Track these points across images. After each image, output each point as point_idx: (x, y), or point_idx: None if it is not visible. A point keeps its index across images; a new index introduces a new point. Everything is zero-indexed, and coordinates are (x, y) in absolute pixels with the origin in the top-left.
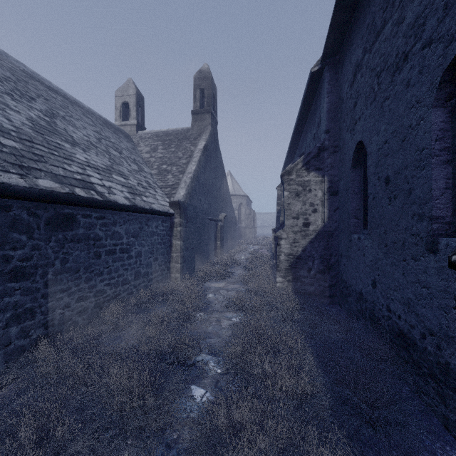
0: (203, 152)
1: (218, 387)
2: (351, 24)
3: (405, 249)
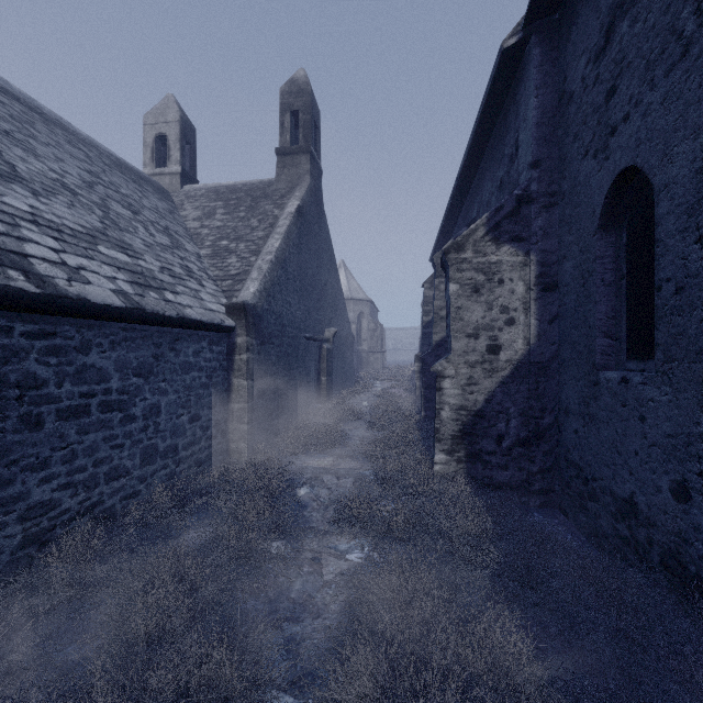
0: (295, 219)
1: None
2: None
3: None
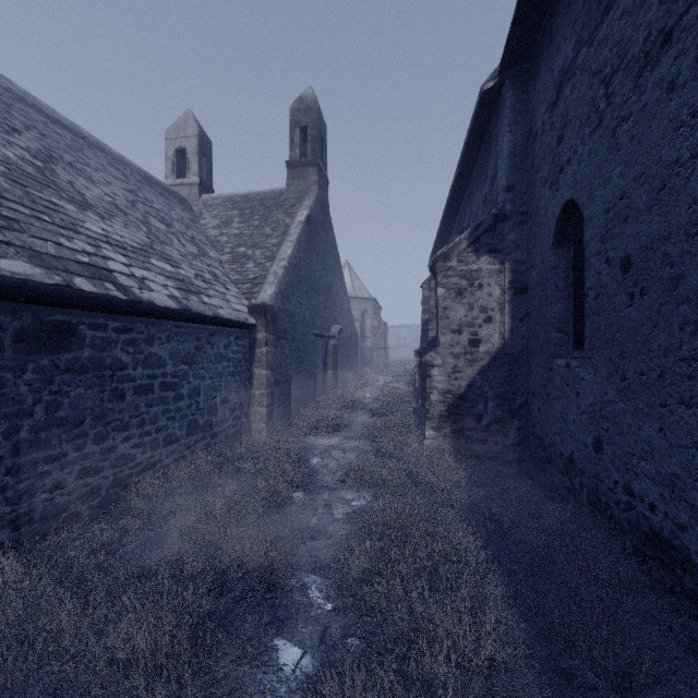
0: (305, 227)
1: (326, 643)
2: (552, 5)
3: (666, 386)
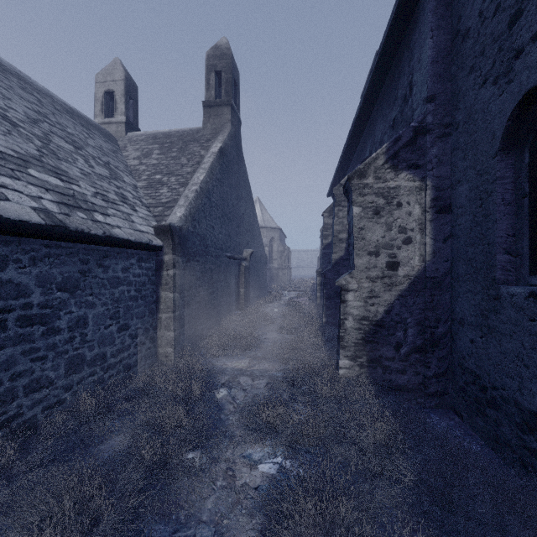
0: (218, 157)
1: None
2: None
3: None
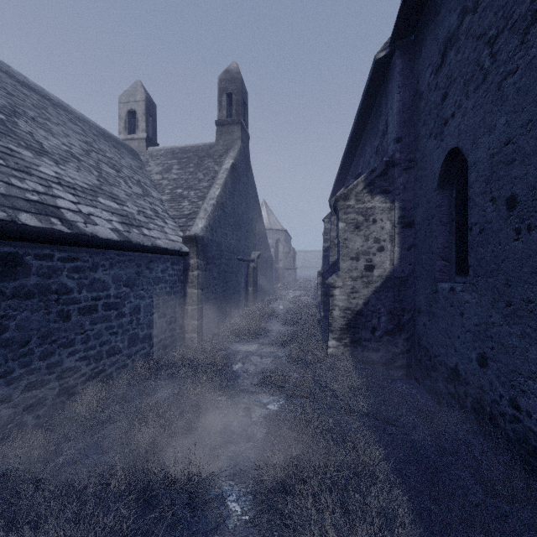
0: (230, 173)
1: None
2: None
3: None
